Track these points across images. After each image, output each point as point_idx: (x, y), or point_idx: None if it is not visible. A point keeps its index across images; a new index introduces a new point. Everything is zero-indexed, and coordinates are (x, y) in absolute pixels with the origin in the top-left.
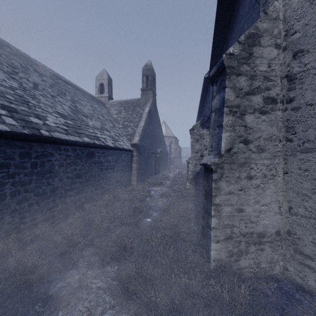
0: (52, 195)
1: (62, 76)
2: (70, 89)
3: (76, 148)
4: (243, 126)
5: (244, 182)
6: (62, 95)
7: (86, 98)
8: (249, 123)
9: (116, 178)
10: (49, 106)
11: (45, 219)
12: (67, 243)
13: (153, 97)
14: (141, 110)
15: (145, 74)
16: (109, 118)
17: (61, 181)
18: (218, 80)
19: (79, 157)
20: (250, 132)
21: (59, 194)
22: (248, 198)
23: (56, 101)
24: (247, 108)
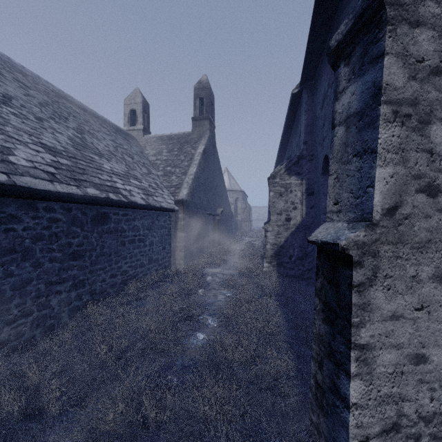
0: (16, 296)
1: (69, 95)
2: (79, 113)
3: (71, 207)
4: (426, 152)
5: (427, 290)
6: (60, 119)
7: (105, 129)
8: (439, 143)
9: (150, 256)
10: (25, 132)
11: (0, 344)
12: (23, 409)
13: (211, 129)
14: (193, 150)
15: (198, 95)
16: (143, 160)
17: (39, 267)
18: (356, 49)
19: (77, 222)
20: (441, 166)
21: (33, 291)
22: (437, 329)
23: (44, 127)
24: (434, 108)
